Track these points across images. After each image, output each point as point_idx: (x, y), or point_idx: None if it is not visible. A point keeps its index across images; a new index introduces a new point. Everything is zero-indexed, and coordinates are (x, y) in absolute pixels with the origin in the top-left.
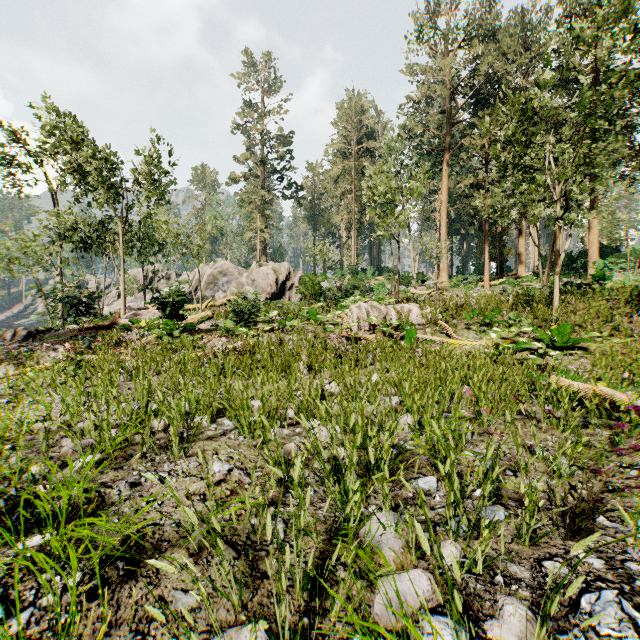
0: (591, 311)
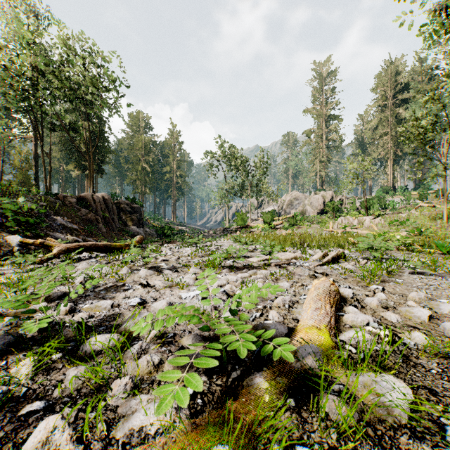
0: None
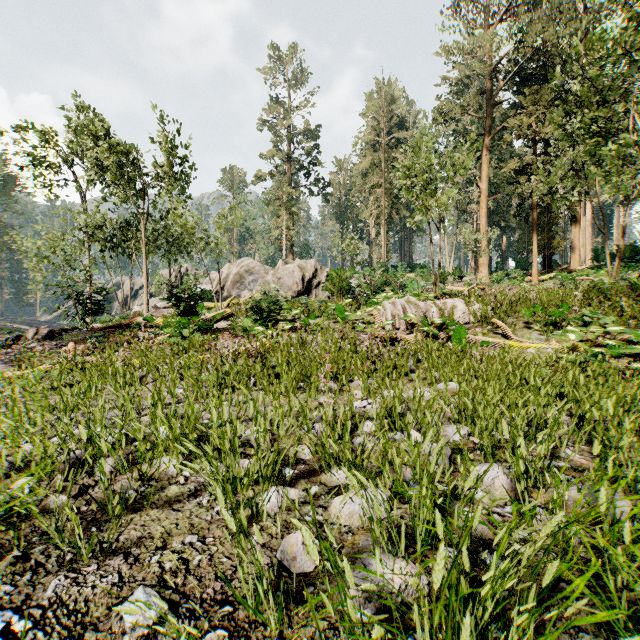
0: None
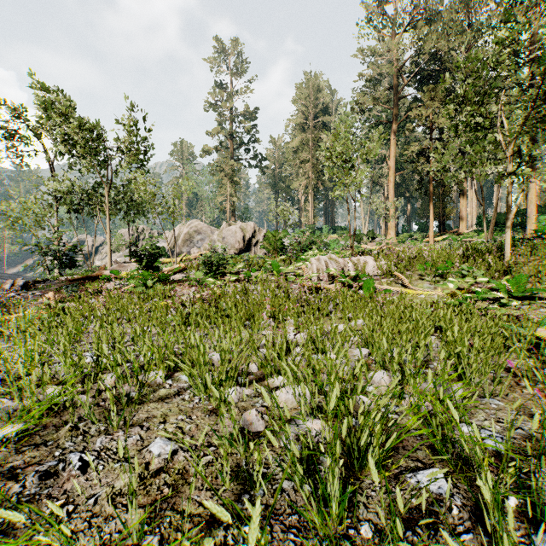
0: (544, 262)
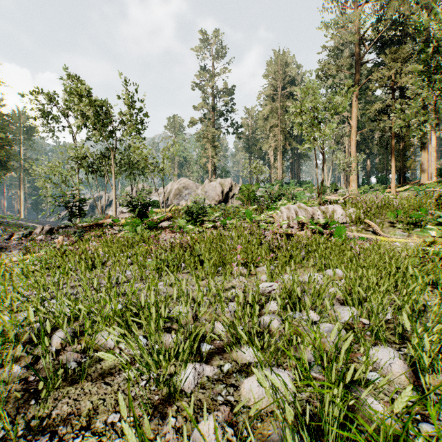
0: None
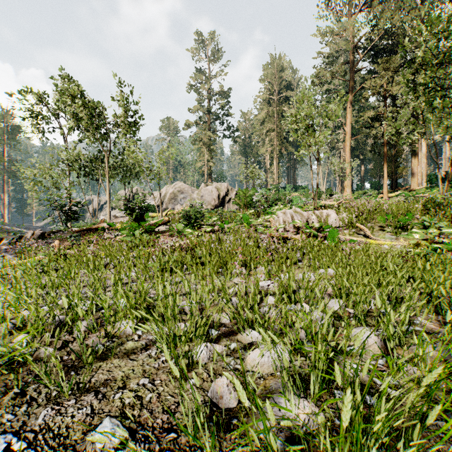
0: None
